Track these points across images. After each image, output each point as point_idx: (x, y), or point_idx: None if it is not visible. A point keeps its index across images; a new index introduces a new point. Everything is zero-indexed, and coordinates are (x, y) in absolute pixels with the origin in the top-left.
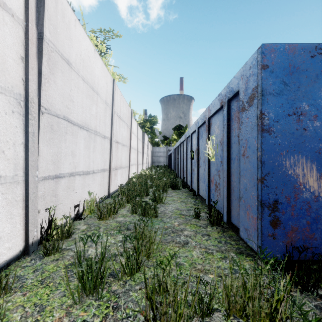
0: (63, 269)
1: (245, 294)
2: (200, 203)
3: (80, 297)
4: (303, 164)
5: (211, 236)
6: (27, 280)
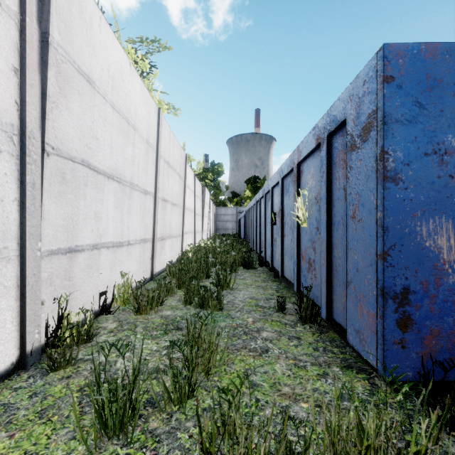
0: (76, 393)
1: (361, 439)
2: (286, 289)
3: (99, 440)
4: (449, 231)
5: (303, 340)
6: (18, 412)
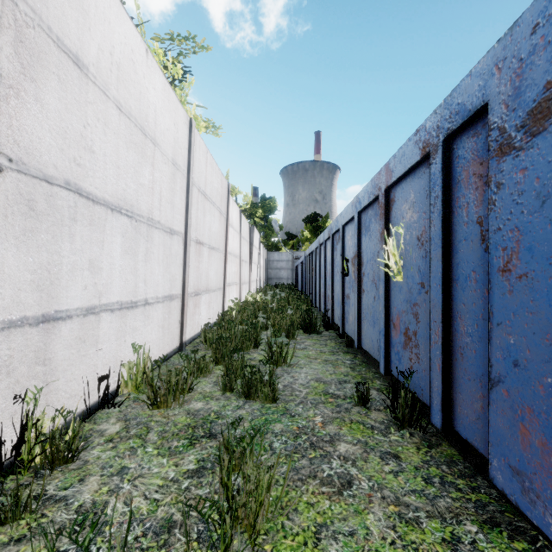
0: None
1: None
2: (364, 365)
3: None
4: None
5: (404, 461)
6: None
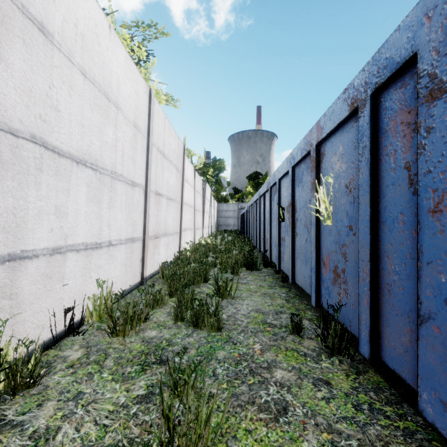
0: None
1: None
2: (297, 298)
3: None
4: None
5: (335, 388)
6: None
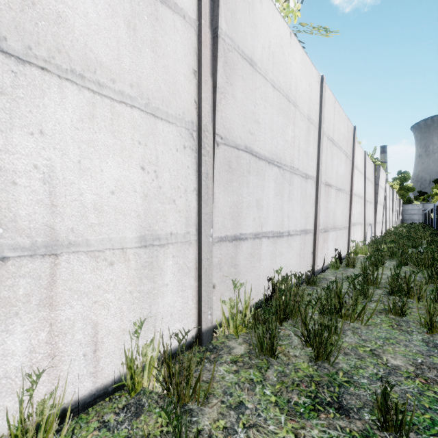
0: None
1: None
2: None
3: None
4: None
5: None
6: None
